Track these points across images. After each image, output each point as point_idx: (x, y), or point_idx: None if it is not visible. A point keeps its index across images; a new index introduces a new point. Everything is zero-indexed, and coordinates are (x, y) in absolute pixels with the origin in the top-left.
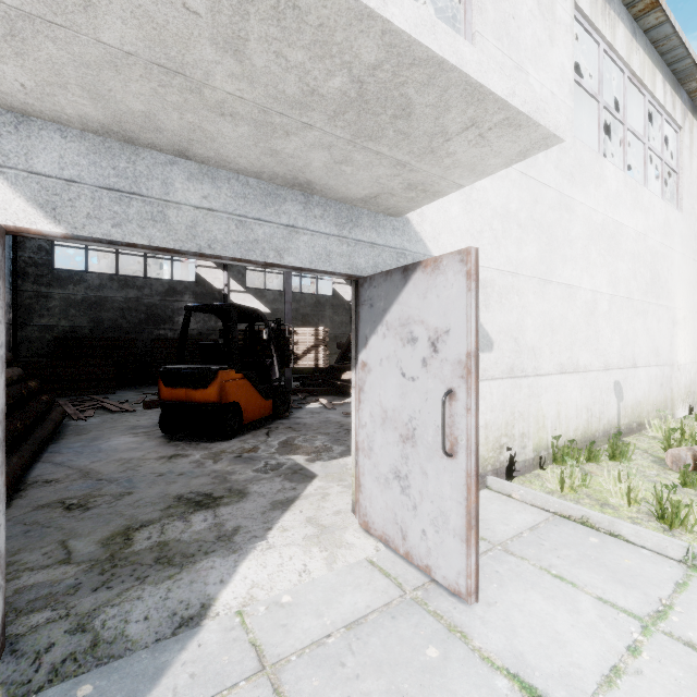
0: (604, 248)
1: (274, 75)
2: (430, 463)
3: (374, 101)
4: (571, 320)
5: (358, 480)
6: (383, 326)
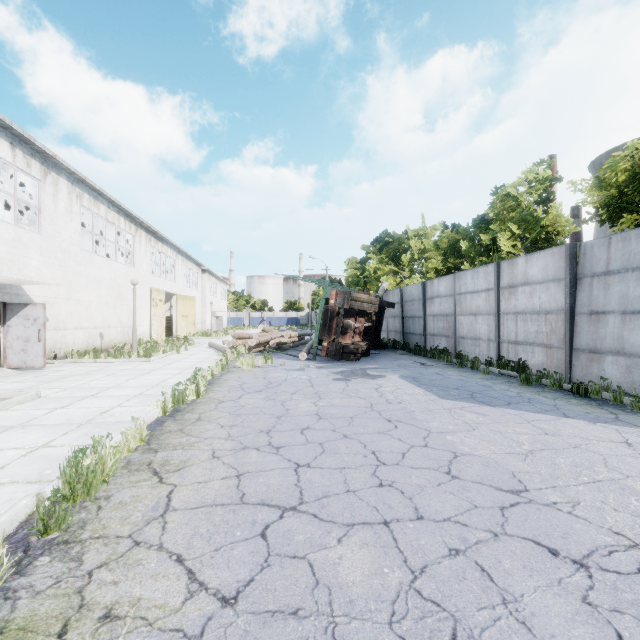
0: (95, 286)
1: (10, 279)
2: (34, 345)
3: (27, 281)
4: (80, 311)
5: (6, 356)
6: (18, 316)
